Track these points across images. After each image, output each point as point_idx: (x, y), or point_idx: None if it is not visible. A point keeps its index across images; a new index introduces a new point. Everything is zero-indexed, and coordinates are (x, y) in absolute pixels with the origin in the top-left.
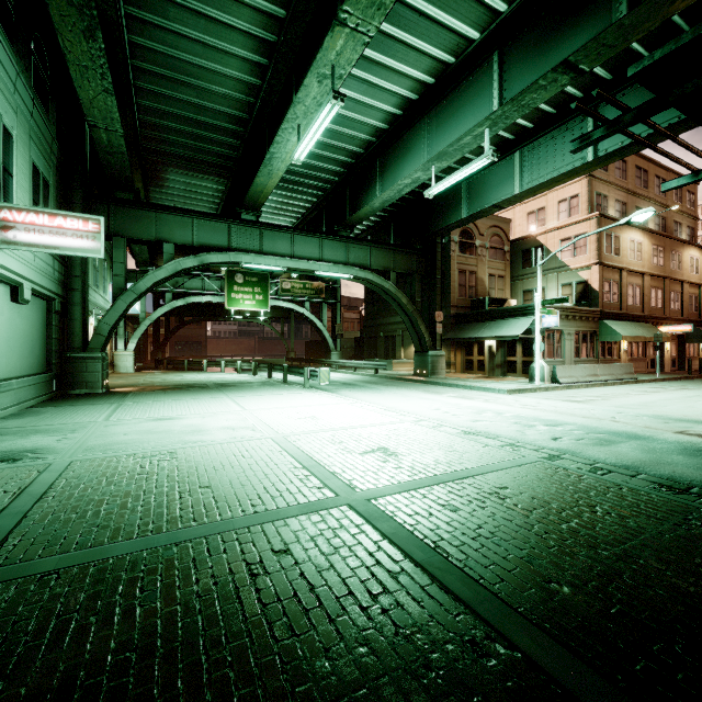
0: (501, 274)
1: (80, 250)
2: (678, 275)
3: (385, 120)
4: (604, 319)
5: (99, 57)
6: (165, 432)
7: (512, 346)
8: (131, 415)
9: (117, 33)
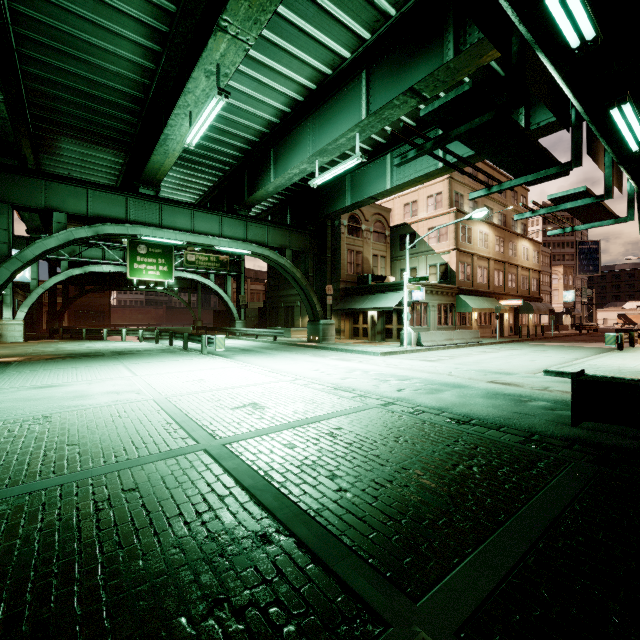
0: (383, 255)
1: None
2: (514, 261)
3: (276, 115)
4: (460, 294)
5: None
6: (44, 399)
7: (390, 315)
8: (9, 384)
9: None
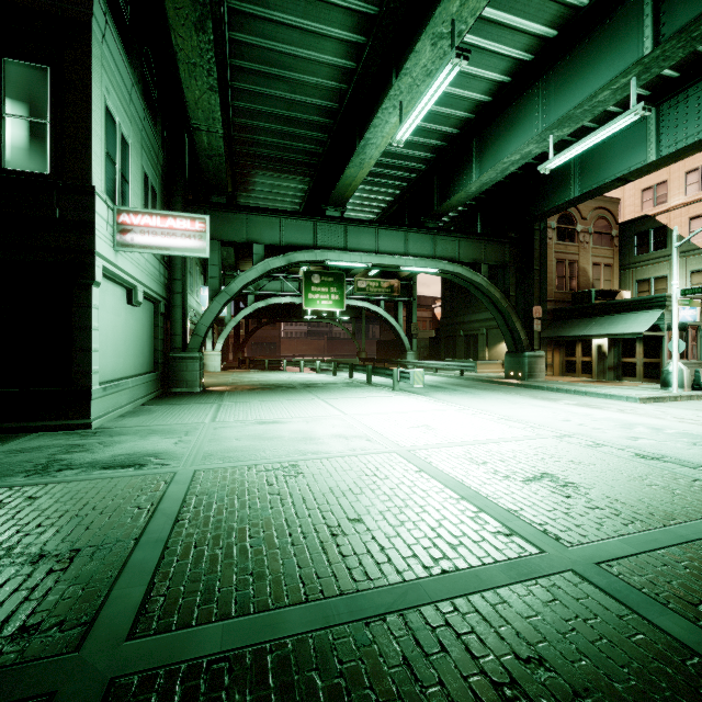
0: (608, 263)
1: (188, 250)
2: None
3: (489, 91)
4: None
5: (207, 51)
6: (275, 439)
7: (630, 345)
8: (234, 416)
9: (219, 32)
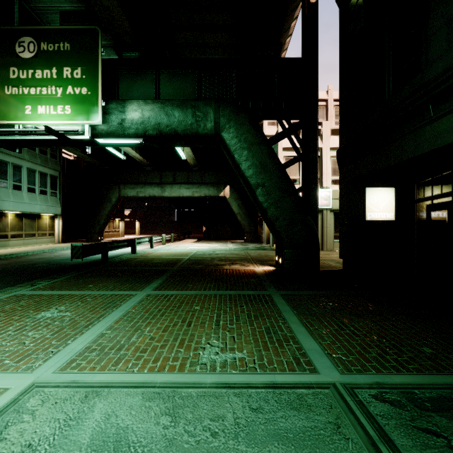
0: None
1: None
2: None
3: None
4: None
5: None
6: None
7: None
8: None
9: None
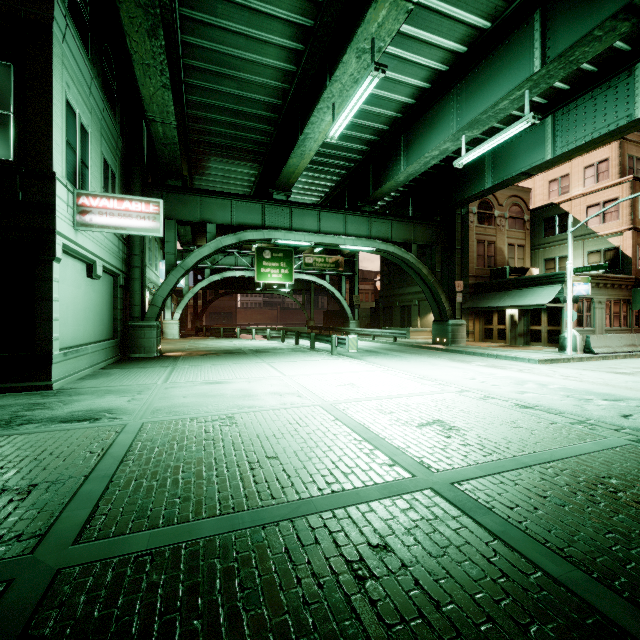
0: (521, 244)
1: (143, 230)
2: None
3: (412, 94)
4: (639, 287)
5: (159, 54)
6: (218, 396)
7: (536, 314)
8: (185, 378)
9: (172, 35)
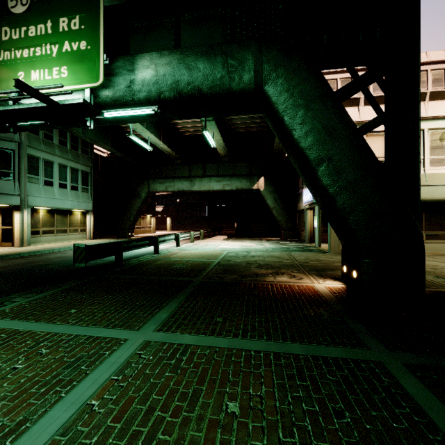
0: None
1: None
2: None
3: None
4: None
5: None
6: None
7: None
8: None
9: None
